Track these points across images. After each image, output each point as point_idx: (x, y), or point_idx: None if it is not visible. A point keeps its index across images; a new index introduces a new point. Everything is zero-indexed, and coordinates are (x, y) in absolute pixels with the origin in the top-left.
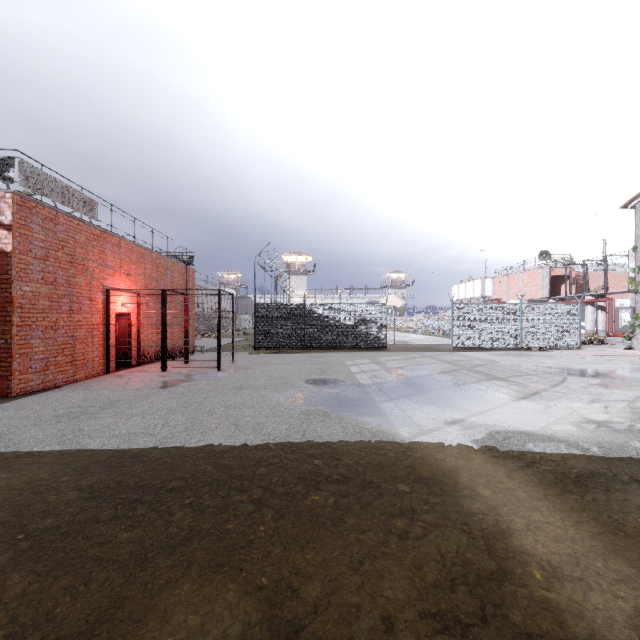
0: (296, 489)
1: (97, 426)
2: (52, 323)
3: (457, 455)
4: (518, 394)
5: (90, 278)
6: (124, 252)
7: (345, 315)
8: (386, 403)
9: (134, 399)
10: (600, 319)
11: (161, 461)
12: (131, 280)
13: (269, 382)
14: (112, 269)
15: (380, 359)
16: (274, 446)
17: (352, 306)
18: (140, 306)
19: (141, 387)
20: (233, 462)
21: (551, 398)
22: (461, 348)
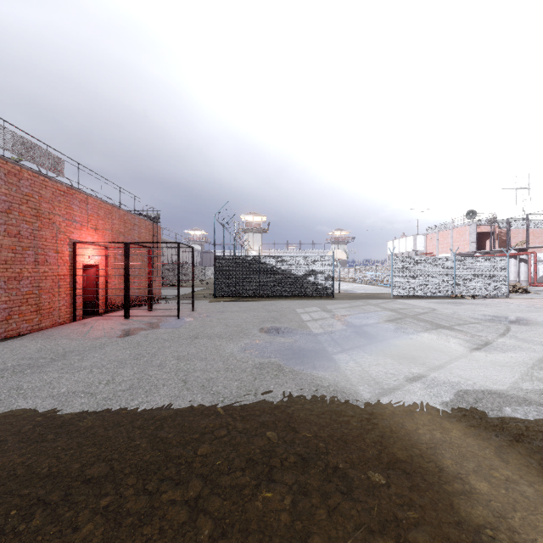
0: (244, 480)
1: (38, 383)
2: (16, 274)
3: (430, 424)
4: (470, 344)
5: (56, 231)
6: (91, 208)
7: (296, 267)
8: (340, 355)
9: (88, 349)
10: (522, 270)
11: (91, 432)
12: (99, 234)
13: (224, 331)
14: (79, 223)
15: (328, 307)
16: (222, 410)
17: (302, 259)
18: (108, 258)
19: (100, 336)
20: (173, 434)
21: (505, 349)
22: (400, 296)
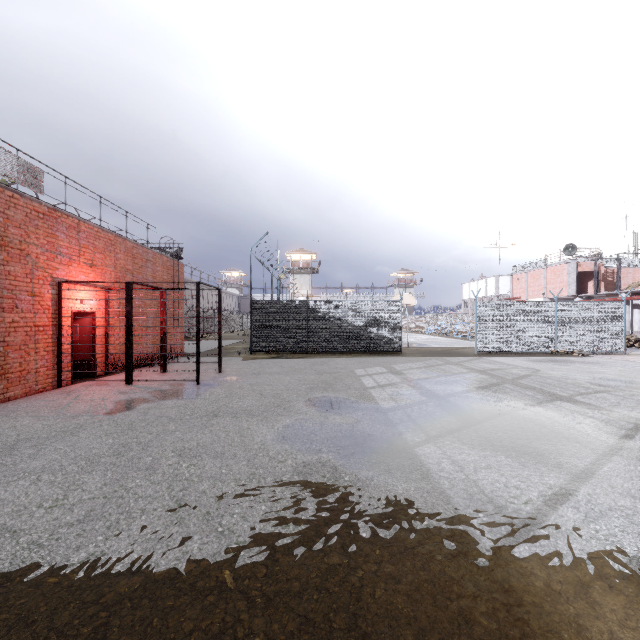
0: None
1: None
2: None
3: (632, 623)
4: (613, 428)
5: (32, 267)
6: (85, 237)
7: (354, 314)
8: (426, 447)
9: (54, 436)
10: (636, 319)
11: None
12: (96, 272)
13: (257, 403)
14: (67, 257)
15: (397, 367)
16: (232, 579)
17: (362, 304)
18: (109, 303)
19: (81, 412)
20: None
21: None
22: (486, 352)
